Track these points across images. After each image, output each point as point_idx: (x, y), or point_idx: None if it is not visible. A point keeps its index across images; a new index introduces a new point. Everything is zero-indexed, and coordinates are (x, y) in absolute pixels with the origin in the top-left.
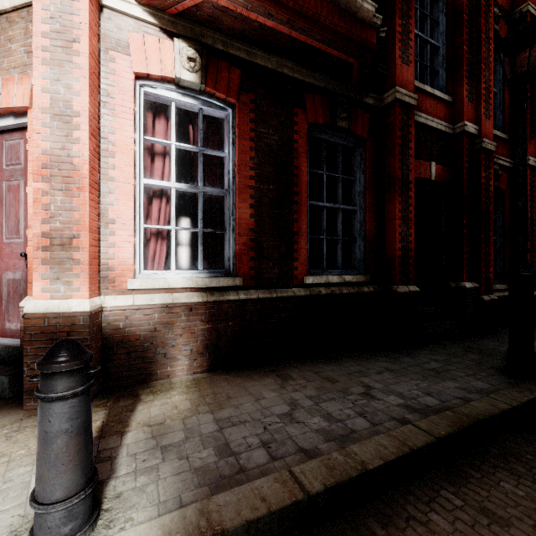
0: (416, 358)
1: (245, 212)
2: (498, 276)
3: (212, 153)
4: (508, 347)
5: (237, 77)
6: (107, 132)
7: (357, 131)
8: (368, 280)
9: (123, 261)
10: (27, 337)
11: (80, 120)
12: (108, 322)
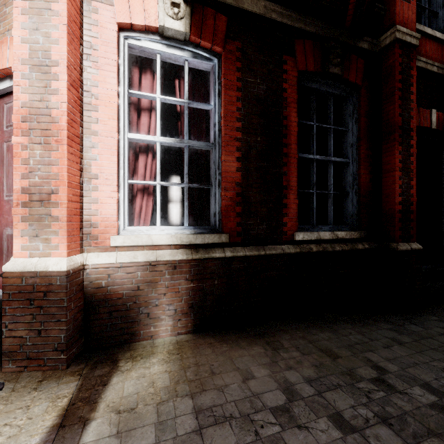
0: (425, 326)
1: (232, 165)
2: None
3: (197, 106)
4: None
5: (223, 24)
6: (90, 85)
7: (350, 78)
8: (363, 236)
9: (106, 217)
10: (5, 296)
11: (59, 69)
12: (90, 281)
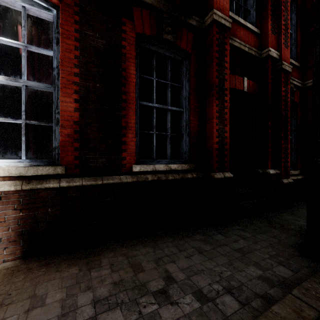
0: (228, 234)
1: (69, 106)
2: (293, 165)
3: (38, 51)
4: (307, 230)
5: None
6: None
7: (182, 46)
8: (192, 168)
9: None
10: None
11: None
12: None
